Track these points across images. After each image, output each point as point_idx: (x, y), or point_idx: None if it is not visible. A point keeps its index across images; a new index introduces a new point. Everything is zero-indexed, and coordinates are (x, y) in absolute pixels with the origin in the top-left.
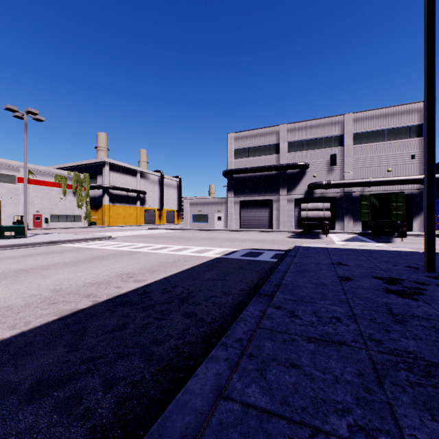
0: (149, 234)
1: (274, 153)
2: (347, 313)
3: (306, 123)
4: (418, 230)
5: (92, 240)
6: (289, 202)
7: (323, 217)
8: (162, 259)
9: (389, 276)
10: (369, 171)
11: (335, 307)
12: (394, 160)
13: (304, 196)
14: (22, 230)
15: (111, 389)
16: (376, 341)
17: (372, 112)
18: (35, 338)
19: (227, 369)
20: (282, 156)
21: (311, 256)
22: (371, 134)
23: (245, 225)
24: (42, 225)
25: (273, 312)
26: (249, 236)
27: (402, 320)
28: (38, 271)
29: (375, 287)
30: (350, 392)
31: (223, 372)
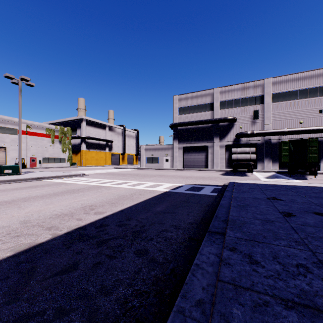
0: (114, 172)
1: (209, 110)
2: (312, 259)
3: (234, 87)
4: None
5: (69, 176)
6: (220, 148)
7: (250, 159)
8: (121, 193)
9: None
10: (284, 123)
11: (294, 250)
12: (305, 114)
13: (233, 143)
14: (18, 168)
15: None
16: None
17: (287, 76)
18: None
19: None
20: (216, 112)
21: (247, 191)
22: (286, 94)
23: (187, 165)
24: (37, 165)
25: (229, 256)
26: (190, 174)
27: None
28: (17, 203)
29: (322, 225)
30: None
31: None
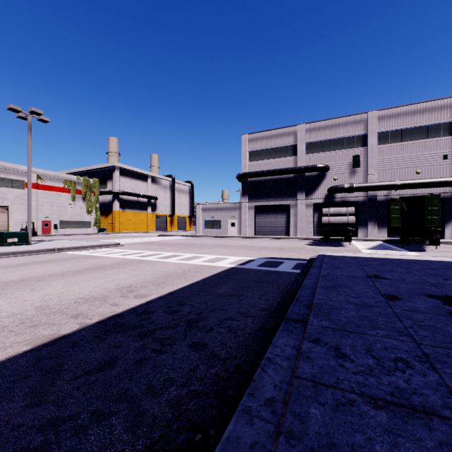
0: (159, 241)
1: (291, 155)
2: (415, 352)
3: (326, 123)
4: (451, 237)
5: (98, 247)
6: (307, 207)
7: (347, 223)
8: (170, 269)
9: (446, 293)
10: (395, 173)
11: (394, 341)
12: (424, 160)
13: (324, 201)
14: (26, 236)
15: None
16: None
17: (398, 109)
18: None
19: None
20: (300, 158)
21: (340, 267)
22: (398, 132)
23: (261, 231)
24: (51, 231)
25: (310, 348)
26: (265, 244)
27: None
28: (29, 283)
29: (435, 310)
30: None
31: None
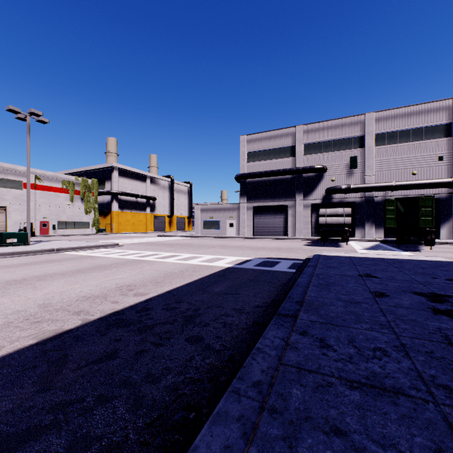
0: (158, 241)
1: (289, 156)
2: (393, 343)
3: (323, 124)
4: (447, 238)
5: (97, 248)
6: (305, 208)
7: (343, 224)
8: (169, 269)
9: (432, 291)
10: (392, 174)
11: (375, 334)
12: (420, 162)
13: (322, 201)
14: (25, 237)
15: None
16: (444, 388)
17: (395, 110)
18: (1, 370)
19: (240, 437)
20: (298, 159)
21: (334, 267)
22: (394, 134)
23: (259, 232)
24: (49, 232)
25: (298, 340)
26: (263, 244)
27: None
28: (31, 283)
29: (419, 306)
30: None
31: (235, 444)
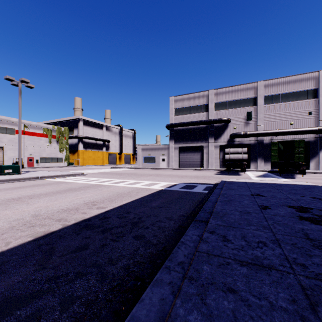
0: (112, 171)
1: (204, 111)
2: (271, 238)
3: (228, 89)
4: (314, 169)
5: (69, 176)
6: (215, 148)
7: (242, 159)
8: (120, 191)
9: (300, 205)
10: (276, 124)
11: (259, 232)
12: (296, 115)
13: (227, 143)
14: (18, 168)
15: (67, 309)
16: (301, 265)
17: (278, 79)
18: (11, 257)
19: (170, 294)
20: (211, 113)
21: (235, 189)
22: (278, 96)
23: (183, 165)
24: (34, 165)
25: (208, 236)
26: (186, 173)
27: (319, 245)
28: (24, 200)
29: (290, 215)
30: (288, 320)
31: (167, 297)
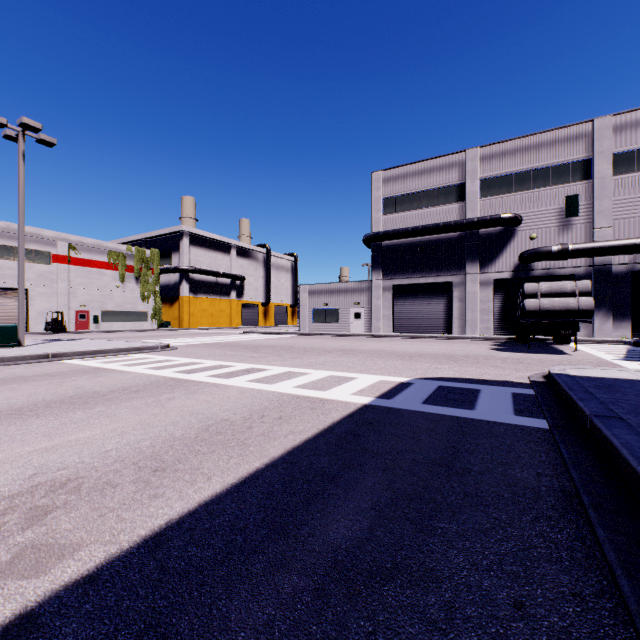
0: (239, 341)
1: (454, 200)
2: None
3: (516, 143)
4: None
5: (129, 352)
6: (482, 286)
7: (577, 310)
8: (222, 409)
9: None
10: None
11: None
12: None
13: (513, 275)
14: (13, 333)
15: None
16: None
17: None
18: None
19: None
20: (471, 205)
21: None
22: None
23: (403, 327)
24: (90, 326)
25: None
26: (416, 348)
27: None
28: None
29: None
30: None
31: None
